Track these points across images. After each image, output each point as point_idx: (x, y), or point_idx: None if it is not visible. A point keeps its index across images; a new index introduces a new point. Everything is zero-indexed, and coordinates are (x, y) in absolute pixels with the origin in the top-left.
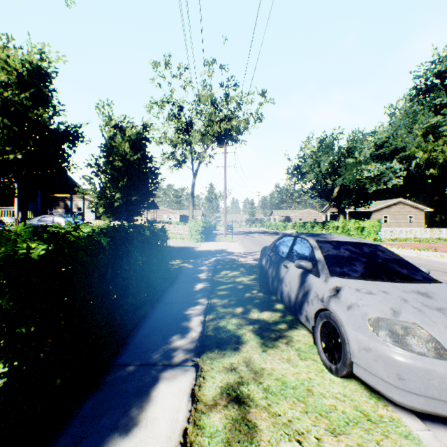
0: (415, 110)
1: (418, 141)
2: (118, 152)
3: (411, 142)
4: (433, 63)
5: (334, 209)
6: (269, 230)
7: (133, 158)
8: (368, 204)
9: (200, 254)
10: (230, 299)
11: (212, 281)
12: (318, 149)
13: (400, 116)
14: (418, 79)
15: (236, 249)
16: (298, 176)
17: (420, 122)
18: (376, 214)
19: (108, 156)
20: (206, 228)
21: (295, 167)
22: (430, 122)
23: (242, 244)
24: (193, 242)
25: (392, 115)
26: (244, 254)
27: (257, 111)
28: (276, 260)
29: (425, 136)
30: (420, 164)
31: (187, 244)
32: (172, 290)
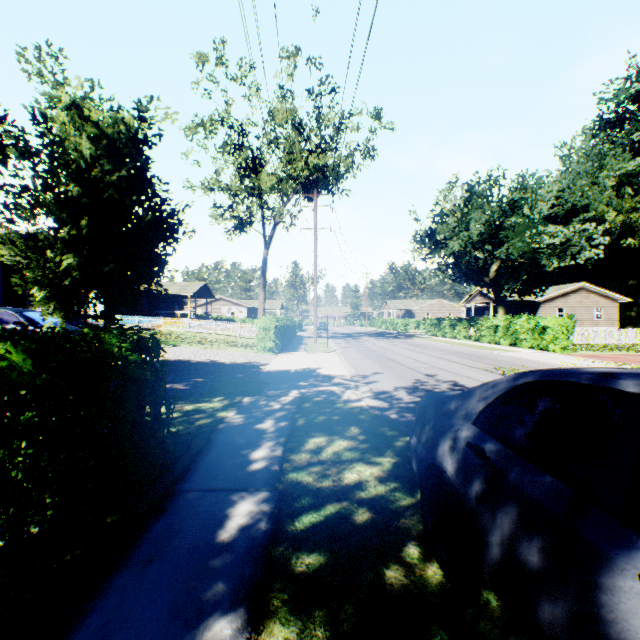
0: (603, 149)
1: (608, 195)
2: (65, 158)
3: (596, 197)
4: (628, 79)
5: (482, 298)
6: (383, 331)
7: (110, 178)
8: (541, 291)
9: (267, 381)
10: (333, 628)
11: (280, 487)
12: (463, 202)
13: (579, 160)
14: (604, 104)
15: (336, 369)
16: (431, 246)
17: (609, 168)
18: (546, 307)
19: (36, 165)
20: (284, 328)
21: (426, 232)
22: (625, 168)
23: (345, 356)
24: (262, 352)
25: (565, 159)
26: (351, 381)
27: (367, 142)
28: (540, 498)
29: (618, 189)
30: (611, 231)
31: (250, 358)
32: (145, 547)
